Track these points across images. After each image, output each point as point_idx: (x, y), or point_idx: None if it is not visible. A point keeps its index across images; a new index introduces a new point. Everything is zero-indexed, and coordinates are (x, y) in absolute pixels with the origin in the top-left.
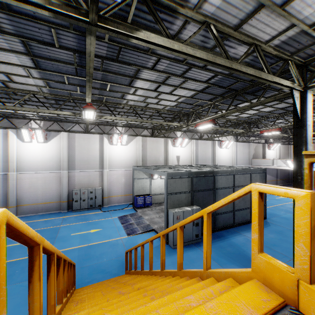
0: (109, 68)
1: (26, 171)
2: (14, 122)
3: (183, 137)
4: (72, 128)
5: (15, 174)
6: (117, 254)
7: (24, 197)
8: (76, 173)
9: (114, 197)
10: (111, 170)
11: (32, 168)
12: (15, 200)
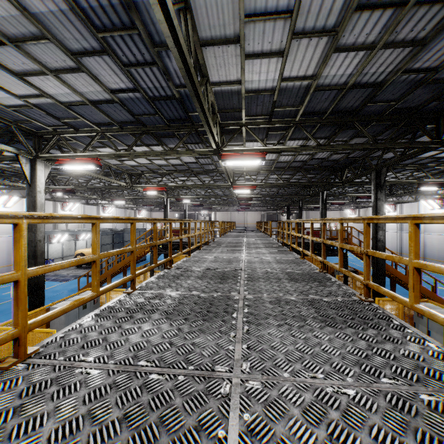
0: None
1: None
2: None
3: (71, 201)
4: None
5: None
6: (76, 286)
7: None
8: None
9: None
10: None
11: None
12: None
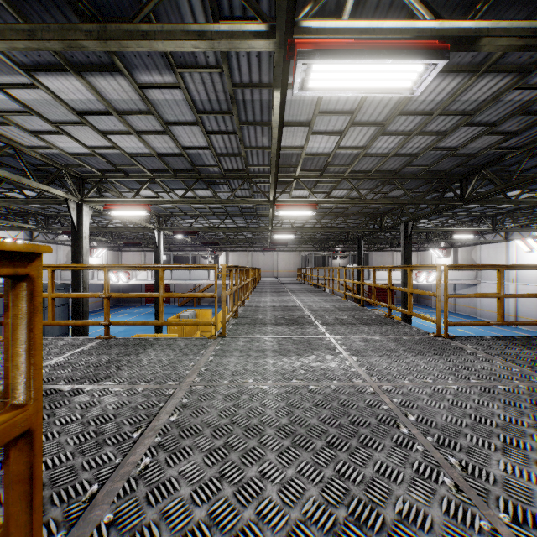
0: None
1: None
2: None
3: None
4: None
5: None
6: None
7: None
8: None
9: None
10: None
11: None
12: None
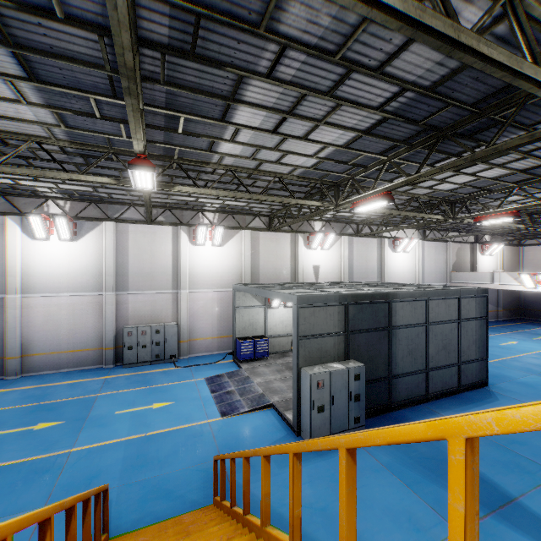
0: (179, 77)
1: (40, 293)
2: (16, 203)
3: (325, 232)
4: (123, 215)
5: (18, 298)
6: (200, 457)
7: (36, 339)
8: (129, 297)
9: (199, 340)
10: (195, 290)
11: (49, 287)
12: (20, 345)
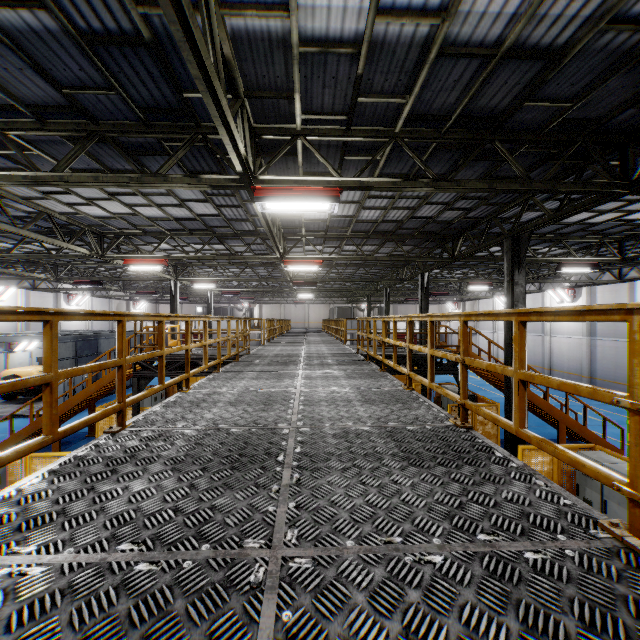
0: None
1: None
2: None
3: (2, 284)
4: None
5: None
6: None
7: None
8: None
9: None
10: None
11: None
12: None
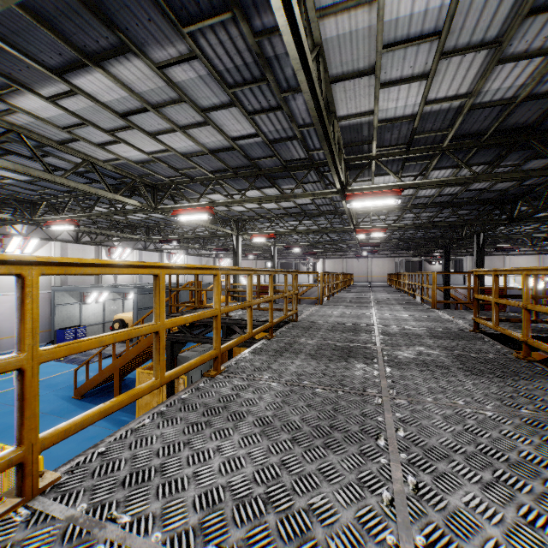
0: None
1: None
2: None
3: (122, 246)
4: None
5: None
6: (89, 375)
7: None
8: None
9: (8, 338)
10: (3, 294)
11: None
12: None
